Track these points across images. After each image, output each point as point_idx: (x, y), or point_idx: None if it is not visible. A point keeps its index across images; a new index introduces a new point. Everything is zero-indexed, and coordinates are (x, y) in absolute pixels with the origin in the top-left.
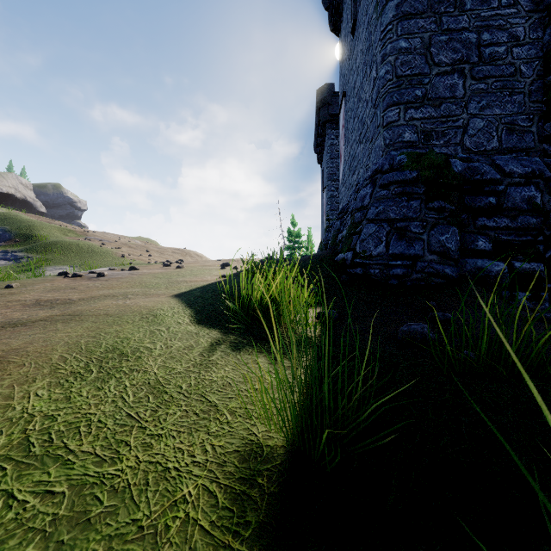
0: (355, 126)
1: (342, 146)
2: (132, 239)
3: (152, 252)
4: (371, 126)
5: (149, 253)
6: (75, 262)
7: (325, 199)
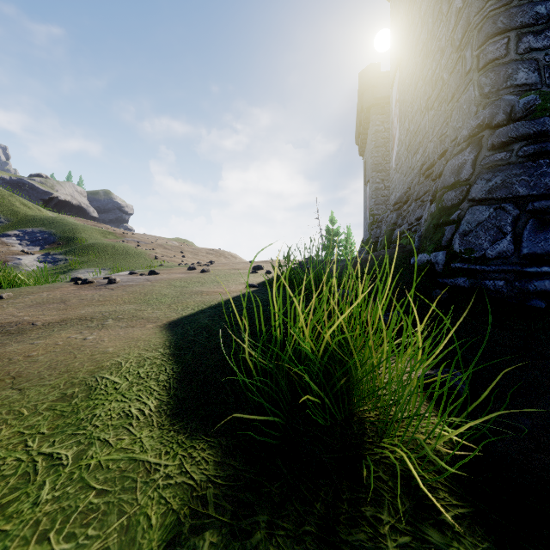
0: (418, 92)
1: (395, 125)
2: (169, 240)
3: (186, 253)
4: (451, 80)
5: (183, 254)
6: (108, 264)
7: (369, 192)
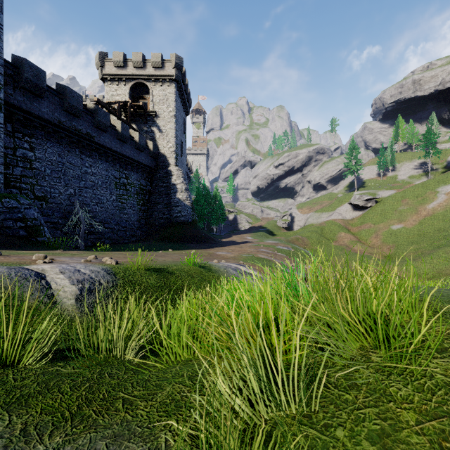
0: None
1: None
2: None
3: None
4: None
5: None
6: None
7: None
